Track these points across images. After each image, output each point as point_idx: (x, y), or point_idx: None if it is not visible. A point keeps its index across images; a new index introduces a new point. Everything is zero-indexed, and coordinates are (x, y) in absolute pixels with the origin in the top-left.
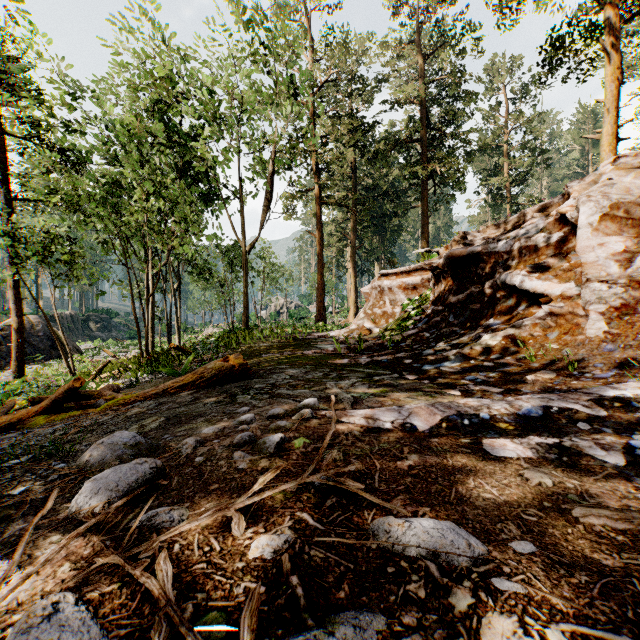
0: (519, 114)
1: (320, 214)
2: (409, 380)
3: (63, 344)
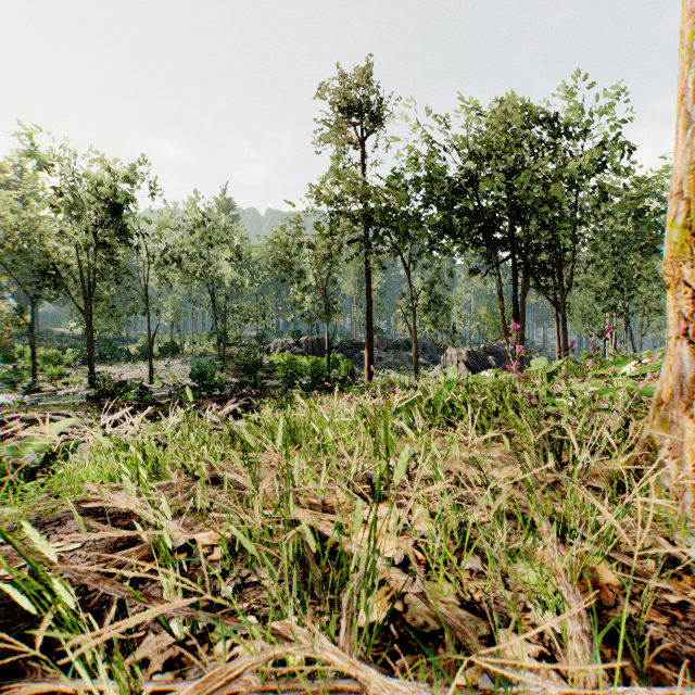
0: None
1: None
2: None
3: None
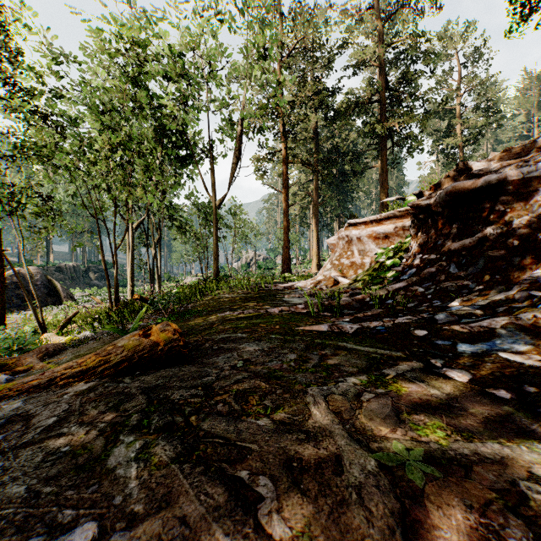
0: (473, 77)
1: (285, 172)
2: (454, 380)
3: (58, 292)
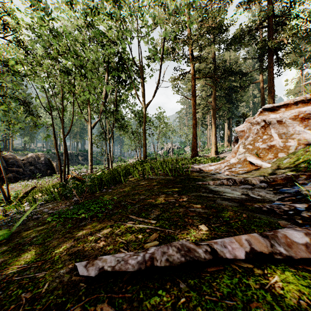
0: None
1: (194, 85)
2: None
3: (54, 168)
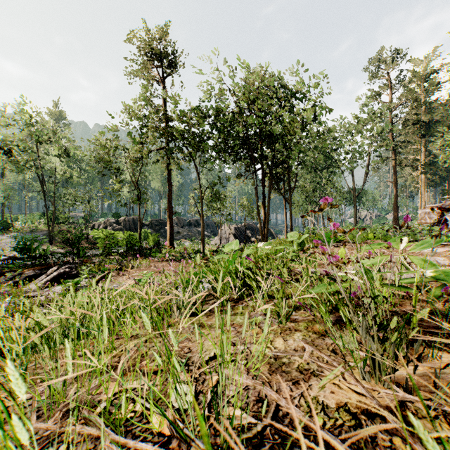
0: None
1: (395, 171)
2: None
3: (273, 234)
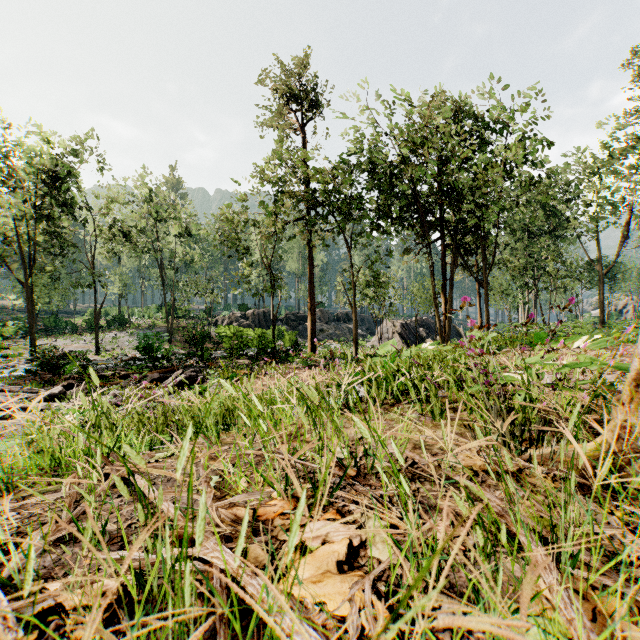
0: None
1: None
2: None
3: (460, 334)
